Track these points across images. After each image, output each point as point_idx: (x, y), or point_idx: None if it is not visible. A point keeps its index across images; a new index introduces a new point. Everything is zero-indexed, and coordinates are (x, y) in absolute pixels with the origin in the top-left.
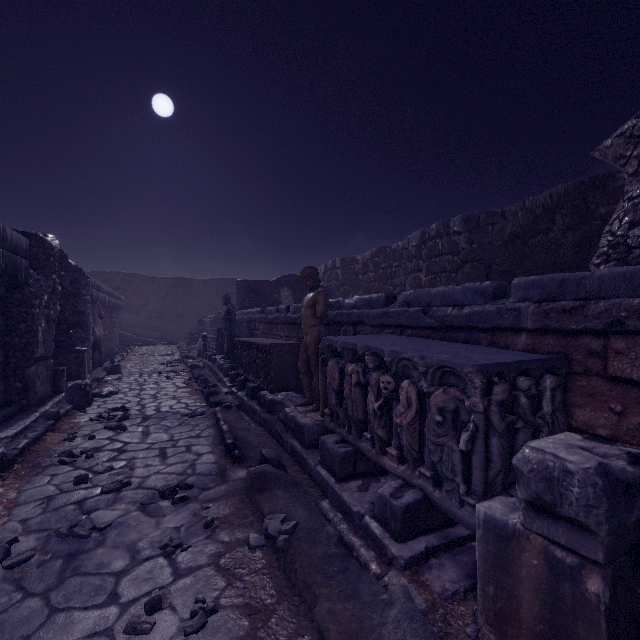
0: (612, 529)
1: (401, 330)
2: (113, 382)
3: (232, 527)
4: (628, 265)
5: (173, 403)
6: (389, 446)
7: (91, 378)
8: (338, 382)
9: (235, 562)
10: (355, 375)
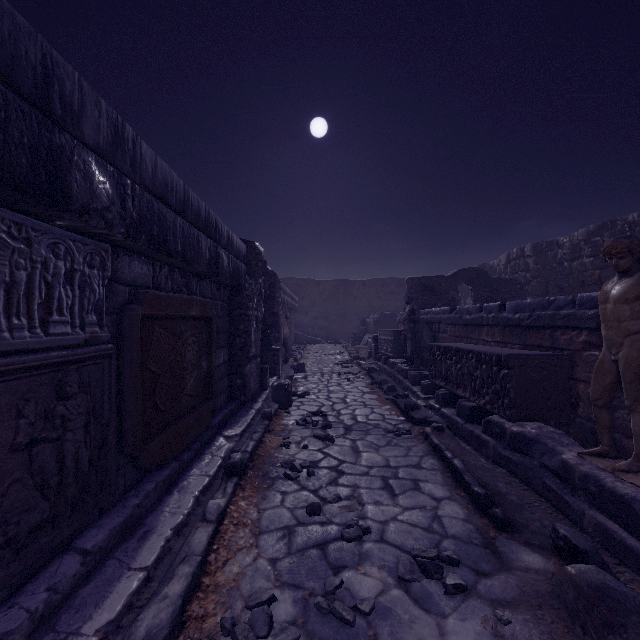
0: None
1: None
2: (301, 381)
3: None
4: None
5: (367, 412)
6: None
7: (283, 375)
8: None
9: None
10: None
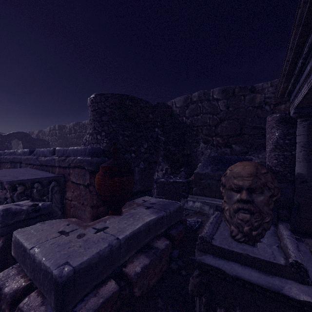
0: (3, 225)
1: (33, 166)
2: None
3: None
4: (85, 146)
5: None
6: None
7: None
8: None
9: None
10: None
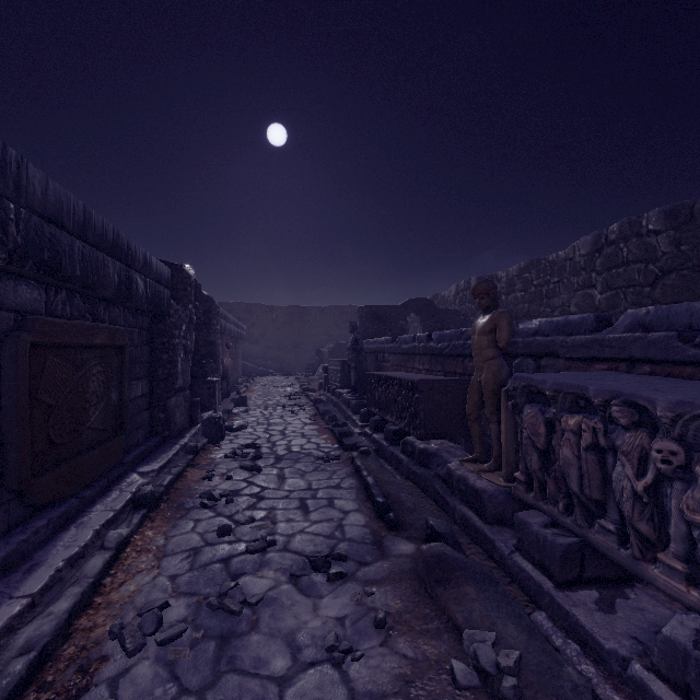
0: None
1: (628, 365)
2: (241, 414)
3: (413, 633)
4: None
5: (303, 442)
6: (657, 550)
7: (221, 409)
8: (544, 439)
9: (433, 699)
10: (588, 433)
